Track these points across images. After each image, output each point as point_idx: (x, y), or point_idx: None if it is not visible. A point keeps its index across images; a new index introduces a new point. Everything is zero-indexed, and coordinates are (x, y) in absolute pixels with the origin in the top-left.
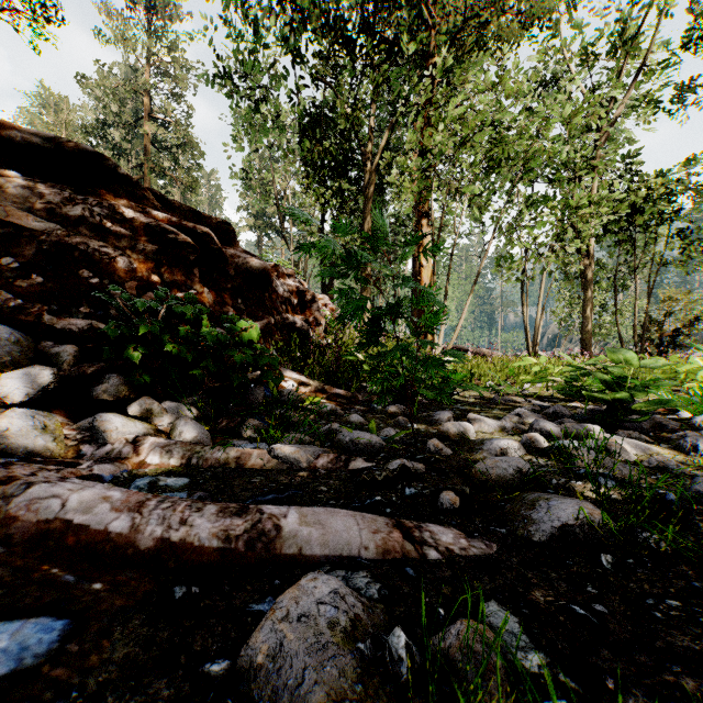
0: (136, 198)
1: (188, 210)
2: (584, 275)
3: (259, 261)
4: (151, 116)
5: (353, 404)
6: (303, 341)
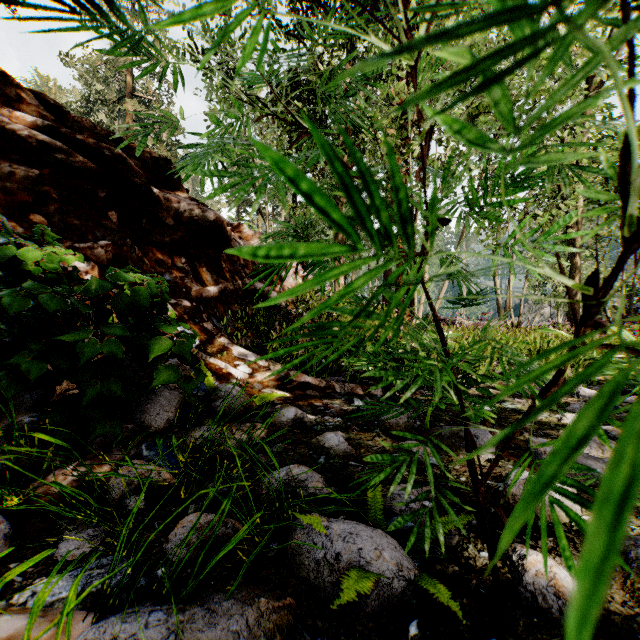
0: (8, 99)
1: (106, 134)
2: (572, 240)
3: (209, 210)
4: (132, 95)
5: (327, 399)
6: (270, 310)
